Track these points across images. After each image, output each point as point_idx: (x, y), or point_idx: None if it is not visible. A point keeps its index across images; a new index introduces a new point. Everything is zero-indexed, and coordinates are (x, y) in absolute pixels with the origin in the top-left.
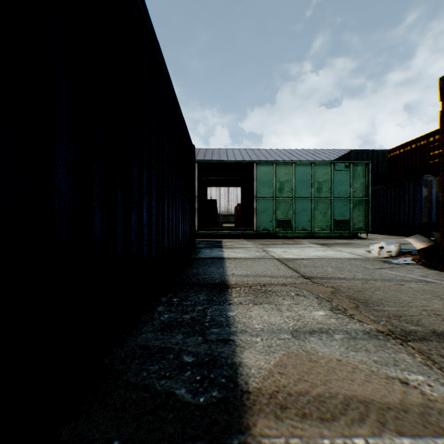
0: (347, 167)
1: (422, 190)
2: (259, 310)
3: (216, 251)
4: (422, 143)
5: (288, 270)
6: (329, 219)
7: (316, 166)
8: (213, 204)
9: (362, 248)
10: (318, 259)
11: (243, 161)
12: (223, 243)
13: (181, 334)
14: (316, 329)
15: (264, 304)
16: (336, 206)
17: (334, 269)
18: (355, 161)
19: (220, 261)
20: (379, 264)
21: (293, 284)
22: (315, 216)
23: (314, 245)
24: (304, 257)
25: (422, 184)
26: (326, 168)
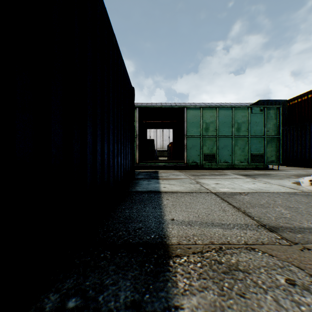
0: (261, 111)
1: None
2: None
3: (153, 183)
4: None
5: (237, 213)
6: (246, 153)
7: (235, 109)
8: (151, 142)
9: (284, 179)
10: (256, 193)
11: (175, 106)
12: (159, 174)
13: None
14: None
15: None
16: (252, 143)
17: (288, 210)
18: (268, 106)
19: (156, 197)
20: None
21: (261, 244)
22: (235, 151)
23: (239, 177)
24: (240, 190)
25: None
26: (244, 112)
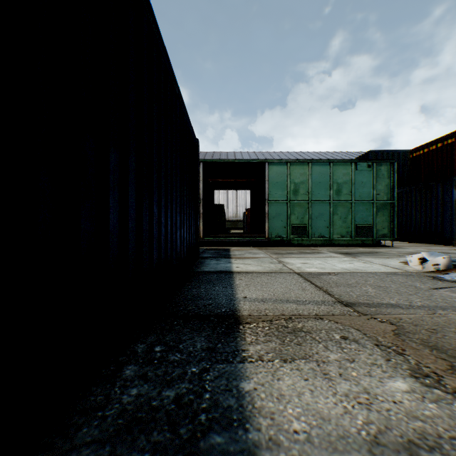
0: (369, 167)
1: (453, 192)
2: (292, 376)
3: (223, 262)
4: (450, 142)
5: (317, 292)
6: (349, 225)
7: (334, 165)
8: (220, 209)
9: (393, 258)
10: (348, 273)
11: (253, 161)
12: (231, 252)
13: (149, 451)
14: (413, 438)
15: (299, 361)
16: (357, 210)
17: (376, 289)
18: (379, 160)
19: (227, 277)
20: (429, 282)
21: (331, 315)
22: (334, 221)
23: (336, 255)
24: (330, 270)
25: (453, 185)
26: (346, 168)
